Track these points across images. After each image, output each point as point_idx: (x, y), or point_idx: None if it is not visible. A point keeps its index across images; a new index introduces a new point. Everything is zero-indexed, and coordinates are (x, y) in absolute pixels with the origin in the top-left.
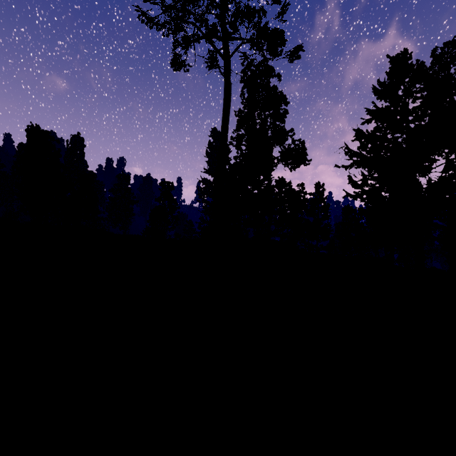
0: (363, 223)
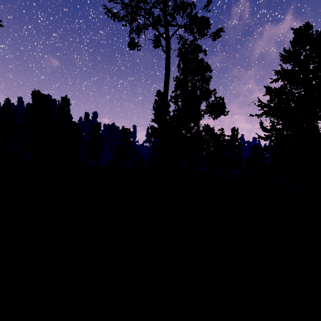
0: (267, 157)
